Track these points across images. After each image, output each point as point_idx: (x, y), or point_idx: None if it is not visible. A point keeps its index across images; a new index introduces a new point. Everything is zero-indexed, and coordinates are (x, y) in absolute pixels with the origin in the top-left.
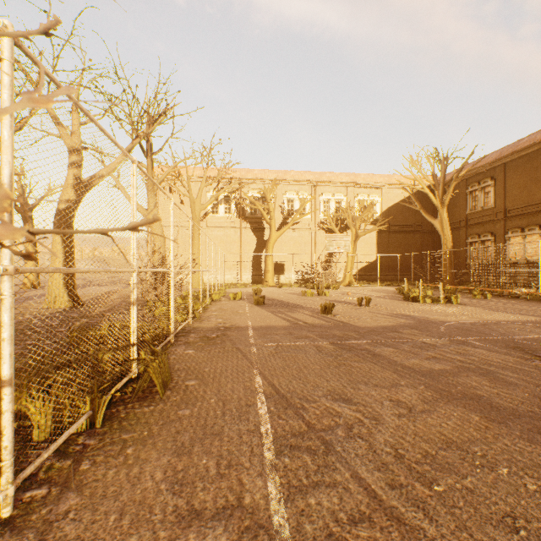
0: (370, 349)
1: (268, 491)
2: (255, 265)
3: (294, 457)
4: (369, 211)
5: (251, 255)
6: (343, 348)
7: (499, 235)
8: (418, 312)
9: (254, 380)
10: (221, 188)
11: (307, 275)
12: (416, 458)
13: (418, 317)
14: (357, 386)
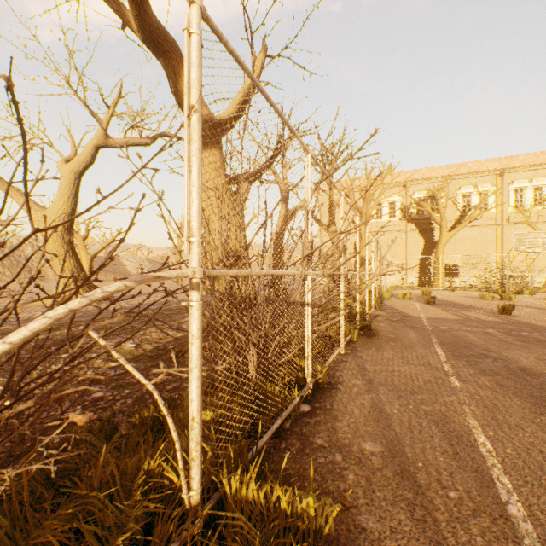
0: (539, 338)
1: (442, 365)
2: (422, 268)
3: (457, 362)
4: None
5: (417, 257)
6: (510, 335)
7: None
8: None
9: (431, 340)
10: (385, 193)
11: (489, 279)
12: (534, 373)
13: None
14: (511, 351)
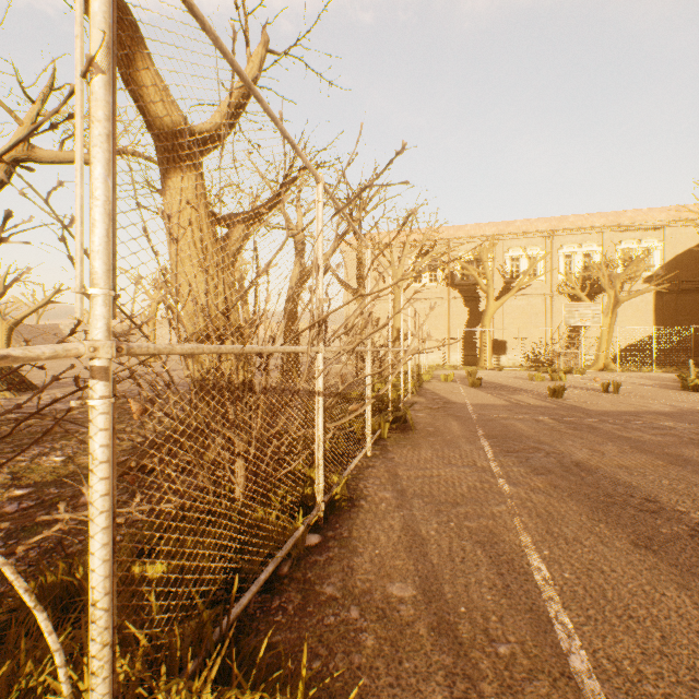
0: (592, 425)
1: (490, 464)
2: (467, 343)
3: (506, 459)
4: (638, 266)
5: (461, 331)
6: (562, 422)
7: None
8: (687, 402)
9: (477, 432)
10: (425, 252)
11: (539, 356)
12: (590, 468)
13: (682, 406)
14: (564, 442)
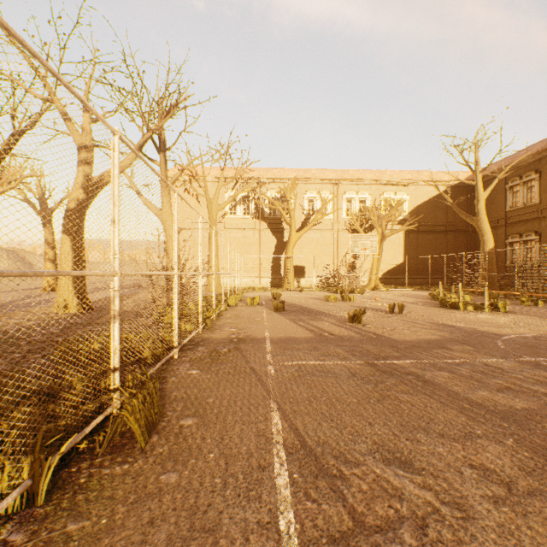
0: (418, 373)
1: None
2: (274, 268)
3: None
4: (397, 210)
5: (270, 258)
6: (383, 371)
7: (545, 234)
8: (462, 322)
9: (271, 421)
10: (239, 188)
11: (329, 279)
12: None
13: (465, 328)
14: (415, 436)
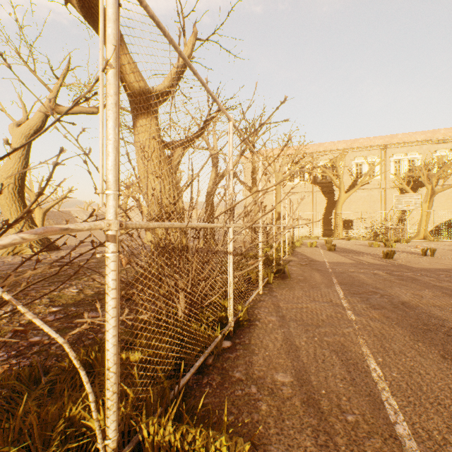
0: (414, 277)
1: (341, 301)
2: (325, 222)
3: (352, 298)
4: (449, 167)
5: (321, 213)
6: (392, 275)
7: None
8: None
9: (332, 280)
10: (296, 161)
11: (376, 230)
12: (412, 306)
13: None
14: (394, 288)
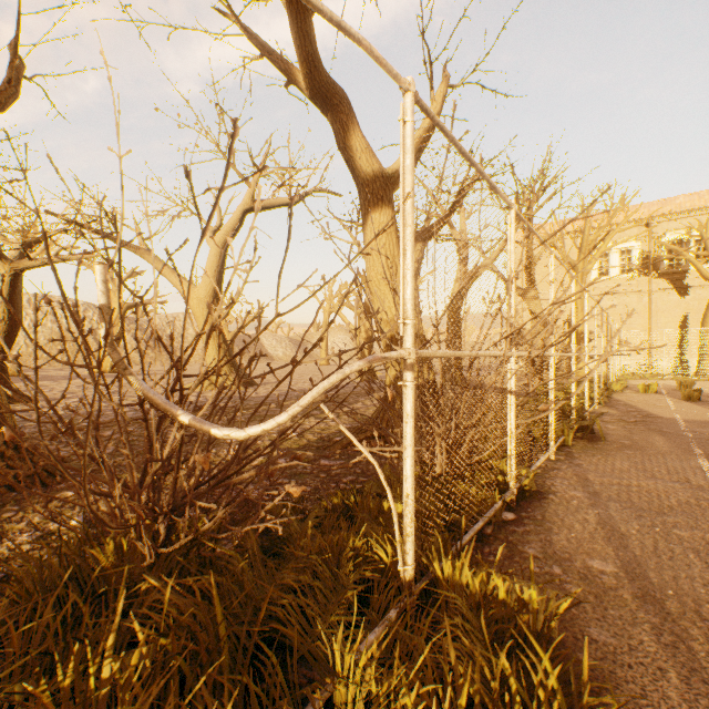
0: None
1: None
2: (678, 347)
3: None
4: None
5: (669, 331)
6: None
7: None
8: None
9: (692, 450)
10: (614, 238)
11: None
12: None
13: None
14: None
